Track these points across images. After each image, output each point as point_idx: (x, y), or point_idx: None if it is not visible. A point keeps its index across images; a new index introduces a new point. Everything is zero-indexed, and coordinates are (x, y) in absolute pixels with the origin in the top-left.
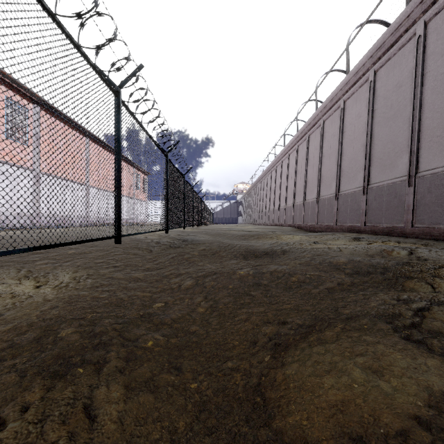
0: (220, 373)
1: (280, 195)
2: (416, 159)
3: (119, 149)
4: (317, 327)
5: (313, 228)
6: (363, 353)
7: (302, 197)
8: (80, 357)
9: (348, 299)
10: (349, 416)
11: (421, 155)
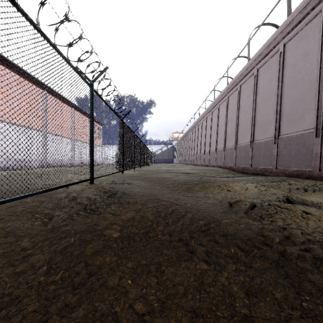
0: None
1: (210, 141)
2: None
3: None
4: None
5: (246, 170)
6: None
7: (233, 141)
8: None
9: None
10: None
11: None
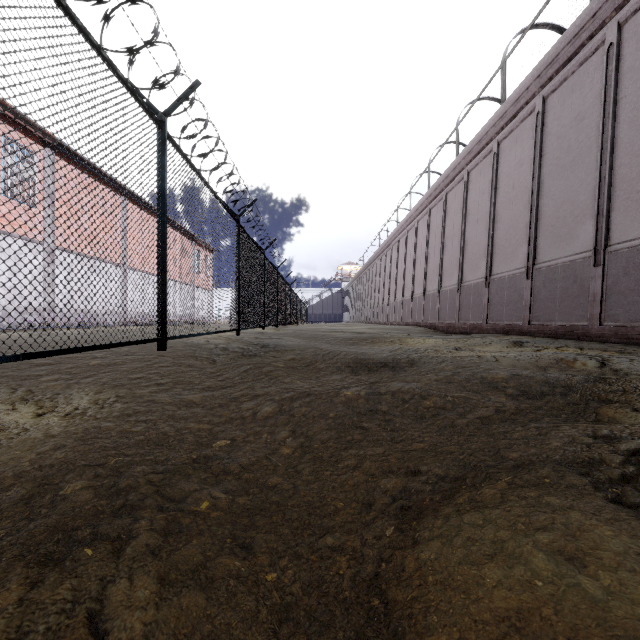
0: (315, 555)
1: (404, 281)
2: (606, 225)
3: (164, 208)
4: (468, 480)
5: (452, 328)
6: (548, 526)
7: (436, 283)
8: (90, 529)
9: (514, 435)
10: (531, 639)
11: (613, 220)
